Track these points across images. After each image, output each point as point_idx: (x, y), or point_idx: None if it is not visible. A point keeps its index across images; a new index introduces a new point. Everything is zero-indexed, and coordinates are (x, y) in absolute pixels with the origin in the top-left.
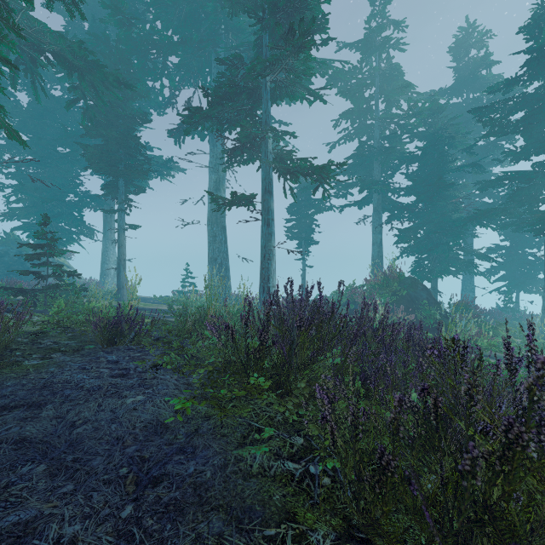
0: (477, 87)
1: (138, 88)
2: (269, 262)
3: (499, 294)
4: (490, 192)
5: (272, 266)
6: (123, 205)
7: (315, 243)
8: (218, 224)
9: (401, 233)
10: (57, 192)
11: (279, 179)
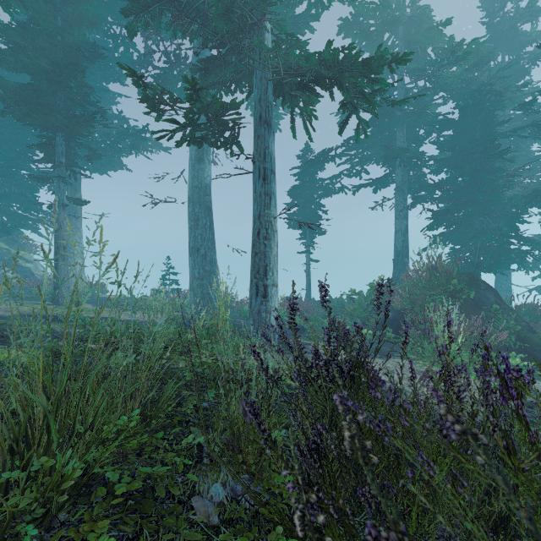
0: (515, 46)
1: (84, 9)
2: (266, 243)
3: (540, 293)
4: (537, 169)
5: (271, 249)
6: (63, 171)
7: (321, 233)
8: (201, 204)
9: (436, 216)
10: (4, 168)
11: (284, 103)
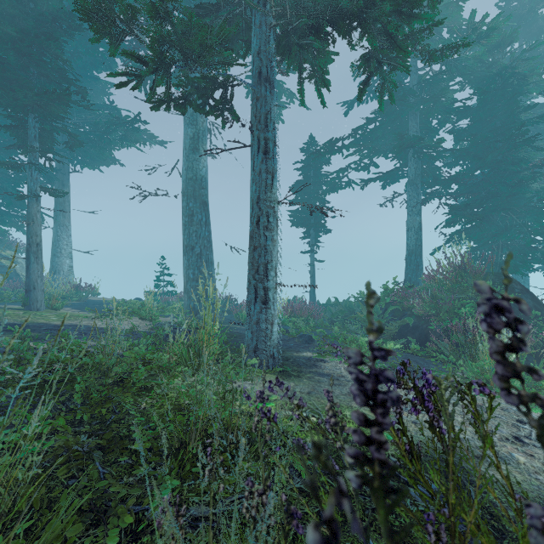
0: (533, 32)
1: None
2: (268, 234)
3: None
4: None
5: (273, 243)
6: (37, 158)
7: (326, 231)
8: (196, 198)
9: (455, 212)
10: None
11: (290, 58)
